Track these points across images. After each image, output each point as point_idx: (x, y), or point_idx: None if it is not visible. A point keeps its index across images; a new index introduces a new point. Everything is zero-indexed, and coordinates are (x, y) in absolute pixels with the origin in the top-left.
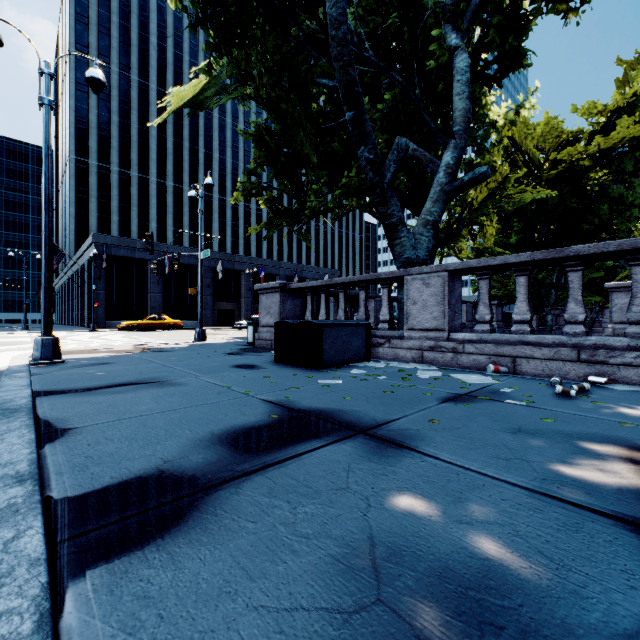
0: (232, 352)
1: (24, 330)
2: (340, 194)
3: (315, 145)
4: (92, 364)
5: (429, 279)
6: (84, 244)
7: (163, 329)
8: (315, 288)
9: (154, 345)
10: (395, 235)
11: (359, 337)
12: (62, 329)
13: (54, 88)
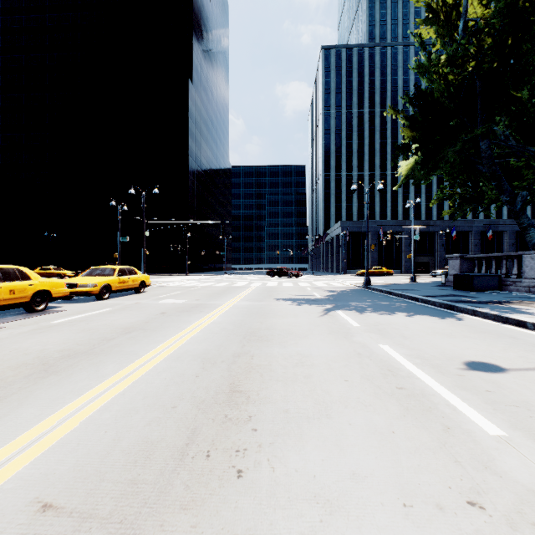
0: (434, 286)
1: (311, 274)
2: (501, 203)
3: (484, 178)
4: (386, 286)
5: (533, 257)
6: (334, 226)
7: (380, 275)
8: (479, 258)
9: (391, 283)
10: (525, 232)
11: (494, 281)
12: (327, 274)
13: (368, 197)
